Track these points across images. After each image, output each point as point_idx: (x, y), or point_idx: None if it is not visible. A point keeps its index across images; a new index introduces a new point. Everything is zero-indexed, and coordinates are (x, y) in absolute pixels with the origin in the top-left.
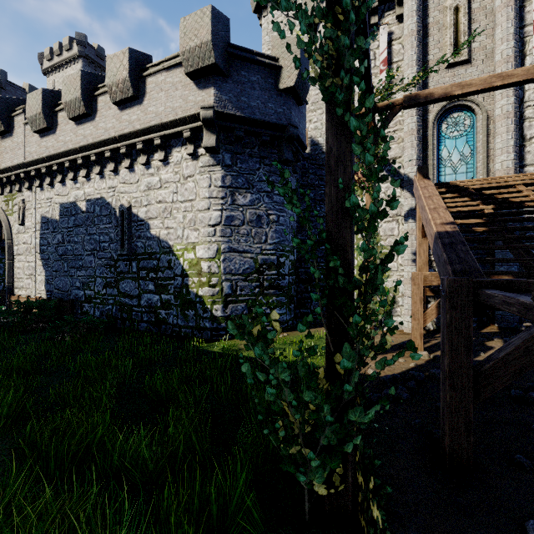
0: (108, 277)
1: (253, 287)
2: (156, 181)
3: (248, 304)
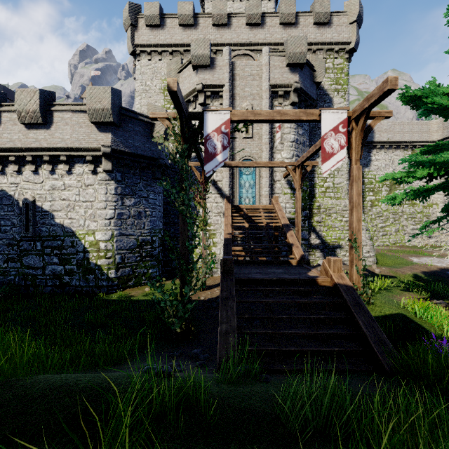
0: (9, 254)
1: (136, 257)
2: (60, 184)
3: (132, 268)
